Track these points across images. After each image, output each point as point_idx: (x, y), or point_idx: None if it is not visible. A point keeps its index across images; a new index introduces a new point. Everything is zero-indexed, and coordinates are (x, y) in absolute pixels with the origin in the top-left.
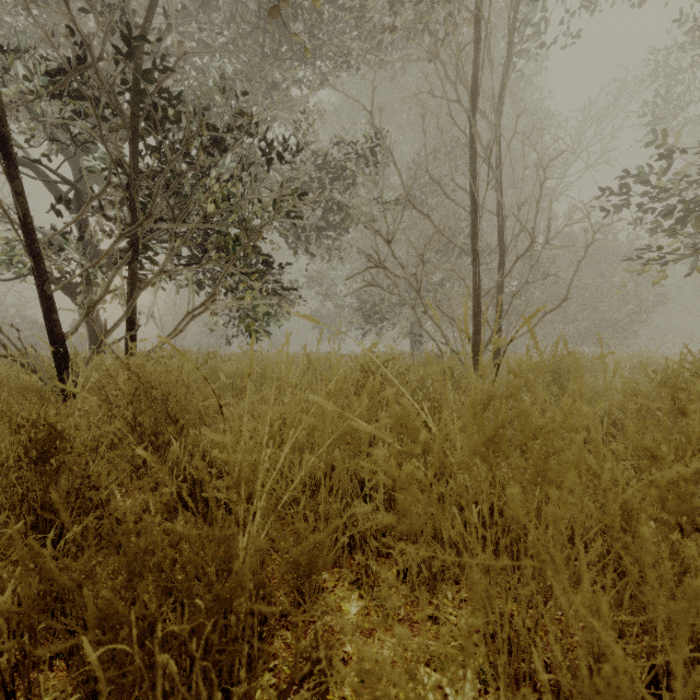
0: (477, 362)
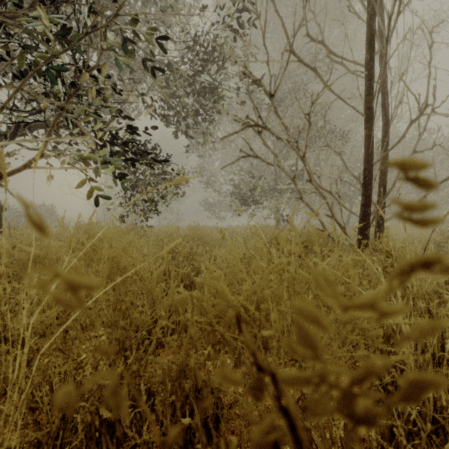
0: (365, 237)
